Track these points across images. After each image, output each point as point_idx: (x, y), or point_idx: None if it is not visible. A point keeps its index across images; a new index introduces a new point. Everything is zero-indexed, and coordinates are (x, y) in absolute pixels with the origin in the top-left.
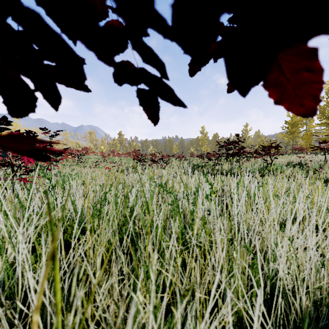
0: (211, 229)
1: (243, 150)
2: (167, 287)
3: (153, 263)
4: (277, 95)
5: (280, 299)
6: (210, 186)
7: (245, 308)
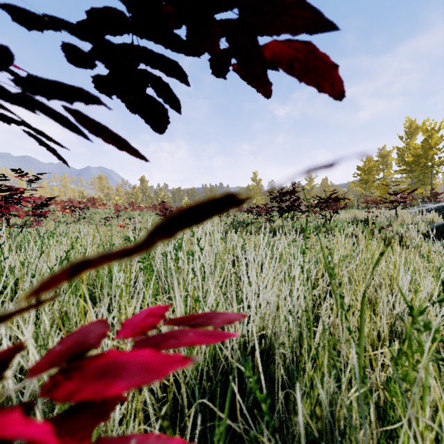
0: (170, 285)
1: (298, 203)
2: (32, 319)
3: (46, 307)
4: (112, 142)
5: (204, 347)
6: (197, 241)
7: (196, 367)
